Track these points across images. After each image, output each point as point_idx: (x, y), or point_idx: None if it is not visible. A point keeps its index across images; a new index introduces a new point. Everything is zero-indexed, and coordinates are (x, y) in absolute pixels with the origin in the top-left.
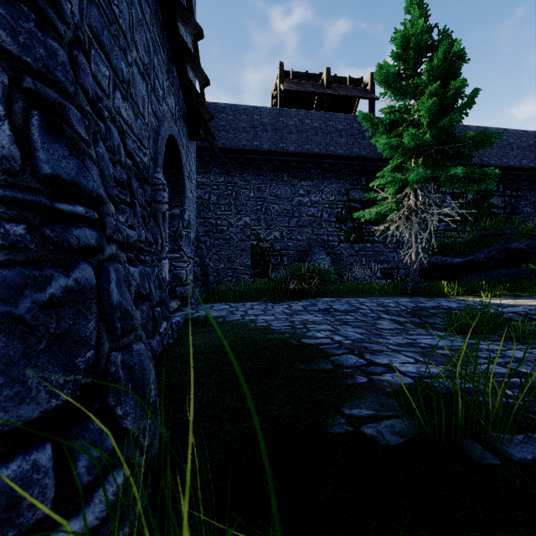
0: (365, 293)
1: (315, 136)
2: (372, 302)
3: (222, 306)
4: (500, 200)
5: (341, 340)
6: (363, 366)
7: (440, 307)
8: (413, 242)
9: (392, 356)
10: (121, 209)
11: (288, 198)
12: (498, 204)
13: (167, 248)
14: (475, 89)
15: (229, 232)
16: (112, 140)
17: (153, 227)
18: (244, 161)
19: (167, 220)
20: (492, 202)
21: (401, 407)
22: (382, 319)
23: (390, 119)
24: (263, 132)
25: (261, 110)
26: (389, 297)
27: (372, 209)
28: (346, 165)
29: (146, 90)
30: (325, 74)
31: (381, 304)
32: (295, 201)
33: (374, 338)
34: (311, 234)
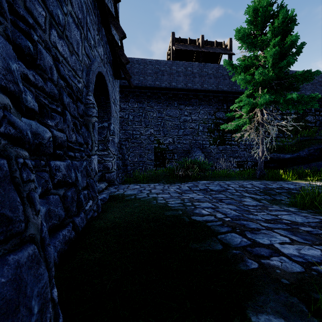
0: (228, 177)
1: (194, 78)
2: (235, 184)
3: (135, 187)
4: (312, 118)
5: (222, 217)
6: (249, 246)
7: (282, 188)
8: (260, 144)
9: (269, 235)
10: (52, 116)
11: (177, 117)
12: (311, 120)
13: (95, 147)
14: (302, 43)
15: (141, 138)
16: (43, 60)
17: (84, 132)
18: (149, 94)
19: (96, 128)
20: (307, 119)
21: (311, 312)
22: (244, 197)
23: (245, 64)
24: (162, 76)
25: (160, 62)
26: (245, 180)
27: (233, 123)
28: (214, 96)
29: (80, 37)
30: (200, 39)
31: (241, 185)
32: (181, 119)
33: (246, 214)
34: (192, 139)
